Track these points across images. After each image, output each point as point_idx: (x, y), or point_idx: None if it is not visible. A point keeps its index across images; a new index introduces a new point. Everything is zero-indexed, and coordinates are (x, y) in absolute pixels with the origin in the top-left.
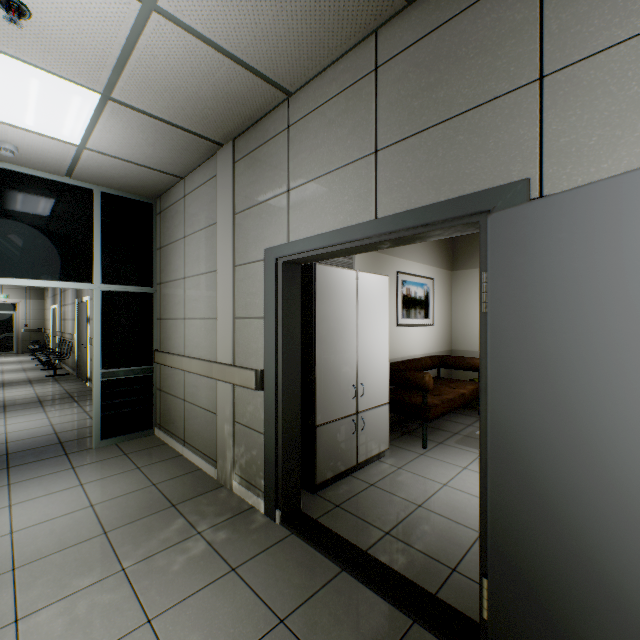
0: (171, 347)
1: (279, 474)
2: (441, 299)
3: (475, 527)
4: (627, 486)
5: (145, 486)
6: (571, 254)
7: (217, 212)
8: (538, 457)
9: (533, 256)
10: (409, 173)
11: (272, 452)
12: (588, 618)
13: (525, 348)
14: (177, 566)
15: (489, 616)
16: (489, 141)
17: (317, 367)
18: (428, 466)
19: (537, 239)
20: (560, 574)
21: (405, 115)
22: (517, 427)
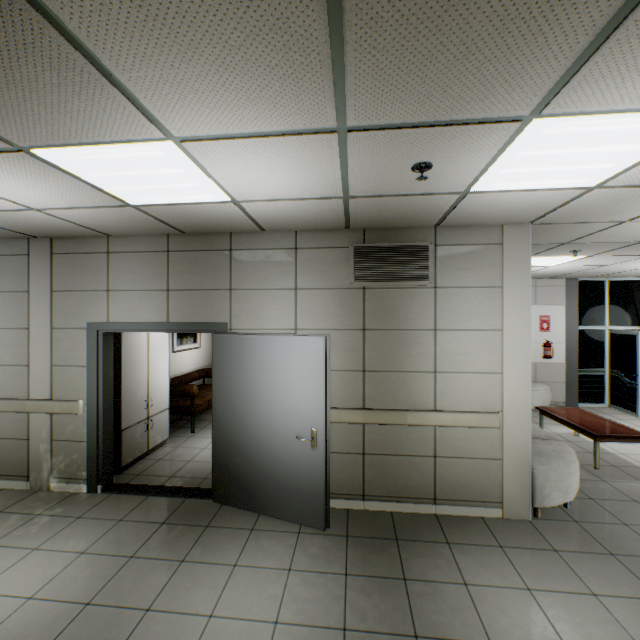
0: None
1: (100, 463)
2: None
3: None
4: (245, 417)
5: None
6: (235, 353)
7: (30, 284)
8: (227, 415)
9: (226, 352)
10: (185, 306)
11: (95, 450)
12: (238, 457)
13: (224, 381)
14: (35, 530)
15: (214, 475)
16: (216, 304)
17: (123, 393)
18: (195, 442)
19: (227, 347)
20: (232, 448)
21: (183, 280)
22: (222, 407)
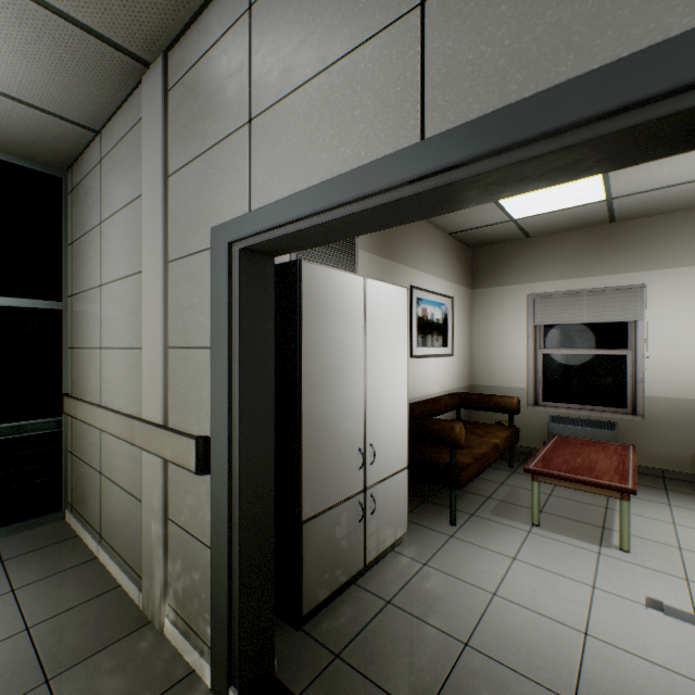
0: (84, 391)
1: (235, 624)
2: (460, 323)
3: (562, 689)
4: None
5: (9, 634)
6: None
7: (141, 176)
8: None
9: None
10: (504, 27)
11: (223, 585)
12: None
13: None
14: None
15: None
16: None
17: (304, 427)
18: (464, 558)
19: None
20: None
21: None
22: None
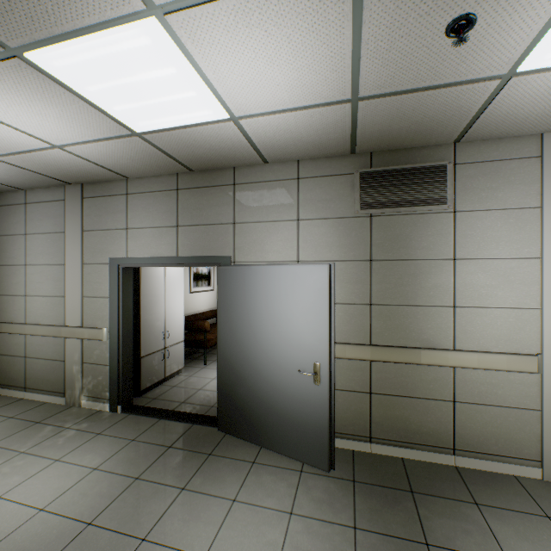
0: (7, 317)
1: (121, 385)
2: None
3: None
4: (247, 348)
5: (4, 420)
6: (237, 285)
7: (66, 226)
8: (230, 346)
9: (229, 283)
10: (192, 240)
11: (116, 374)
12: (240, 388)
13: (227, 312)
14: (61, 442)
15: (218, 404)
16: (220, 238)
17: (142, 323)
18: (206, 372)
19: (230, 278)
20: (235, 379)
21: (190, 216)
22: (226, 338)
